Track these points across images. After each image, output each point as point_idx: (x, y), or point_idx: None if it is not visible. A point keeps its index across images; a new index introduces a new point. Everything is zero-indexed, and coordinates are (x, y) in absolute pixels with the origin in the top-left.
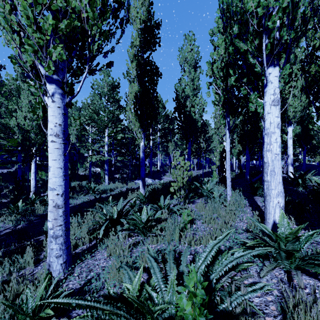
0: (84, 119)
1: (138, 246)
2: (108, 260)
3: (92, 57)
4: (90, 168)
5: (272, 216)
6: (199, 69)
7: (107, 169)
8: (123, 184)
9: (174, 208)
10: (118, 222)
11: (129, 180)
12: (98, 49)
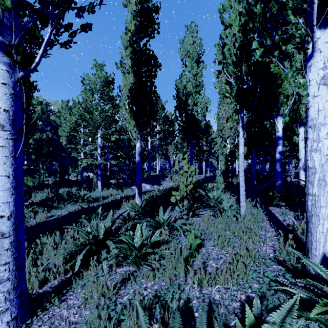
0: (73, 118)
1: (127, 284)
2: (82, 309)
3: (62, 19)
4: (82, 173)
5: (321, 245)
6: (202, 64)
7: (100, 174)
8: (118, 191)
9: (177, 225)
10: (105, 243)
11: (125, 186)
12: (68, 3)
